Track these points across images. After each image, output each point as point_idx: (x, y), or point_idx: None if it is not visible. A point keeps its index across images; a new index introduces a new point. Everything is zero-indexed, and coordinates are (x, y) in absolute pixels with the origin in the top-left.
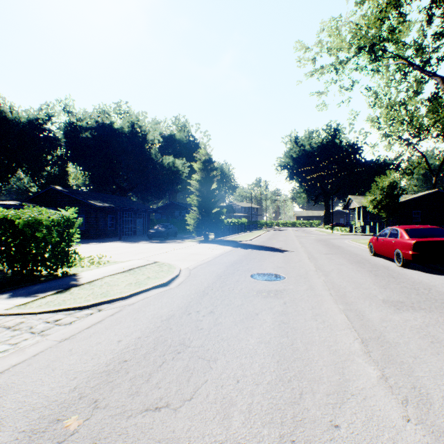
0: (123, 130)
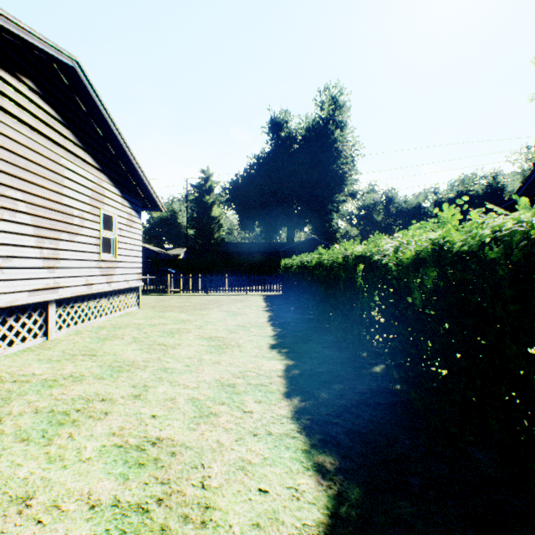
0: (476, 194)
